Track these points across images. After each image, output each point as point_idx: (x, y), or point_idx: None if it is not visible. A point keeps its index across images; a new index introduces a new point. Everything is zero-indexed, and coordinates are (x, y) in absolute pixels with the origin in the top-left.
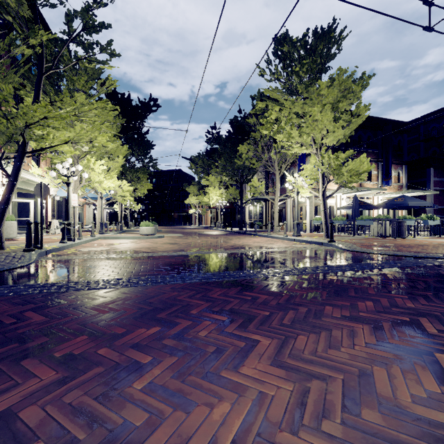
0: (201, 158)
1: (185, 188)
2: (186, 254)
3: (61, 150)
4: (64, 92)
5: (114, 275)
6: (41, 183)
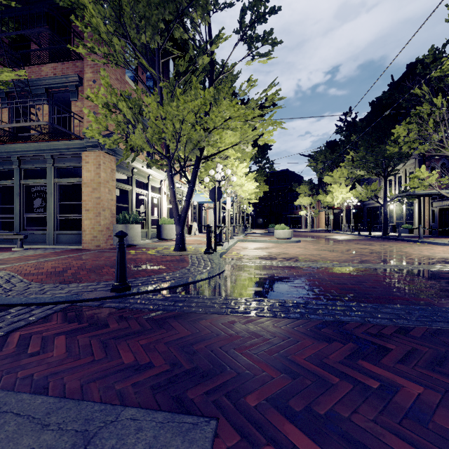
0: (323, 153)
1: (294, 188)
2: (388, 269)
3: (225, 154)
4: (220, 99)
5: (355, 296)
6: (214, 187)
